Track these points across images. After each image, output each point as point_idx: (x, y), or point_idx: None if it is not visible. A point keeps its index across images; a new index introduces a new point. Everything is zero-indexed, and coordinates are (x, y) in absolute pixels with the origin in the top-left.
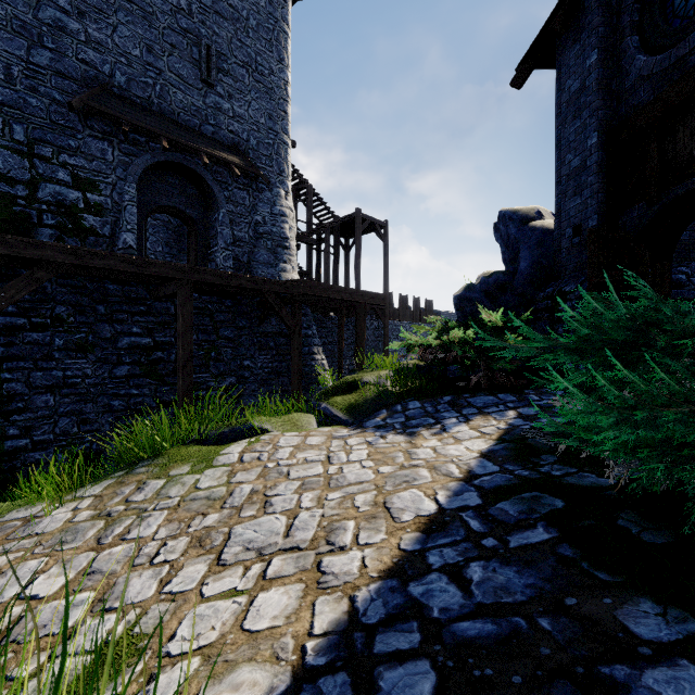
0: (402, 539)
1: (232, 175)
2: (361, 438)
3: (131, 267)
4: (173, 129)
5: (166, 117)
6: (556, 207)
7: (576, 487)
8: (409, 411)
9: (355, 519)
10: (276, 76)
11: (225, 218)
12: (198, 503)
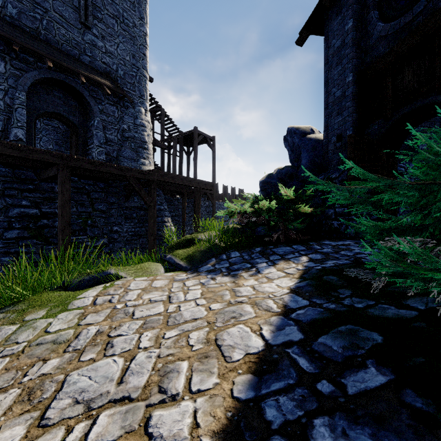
0: (234, 383)
1: (105, 94)
2: (196, 280)
3: (17, 152)
4: (57, 54)
5: (51, 45)
6: (325, 124)
7: (383, 319)
8: (232, 258)
9: (189, 359)
10: (138, 28)
11: (99, 124)
12: (42, 347)
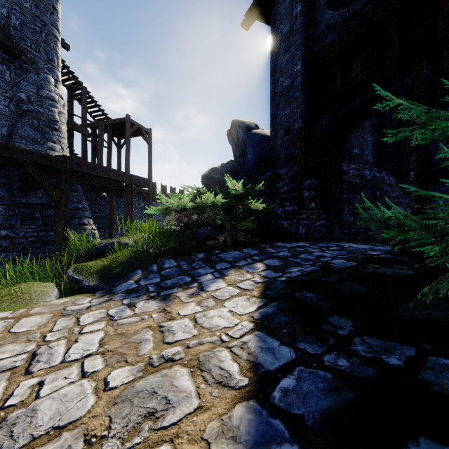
0: None
1: None
2: (101, 310)
3: None
4: None
5: None
6: (271, 117)
7: None
8: (165, 269)
9: None
10: None
11: None
12: None
